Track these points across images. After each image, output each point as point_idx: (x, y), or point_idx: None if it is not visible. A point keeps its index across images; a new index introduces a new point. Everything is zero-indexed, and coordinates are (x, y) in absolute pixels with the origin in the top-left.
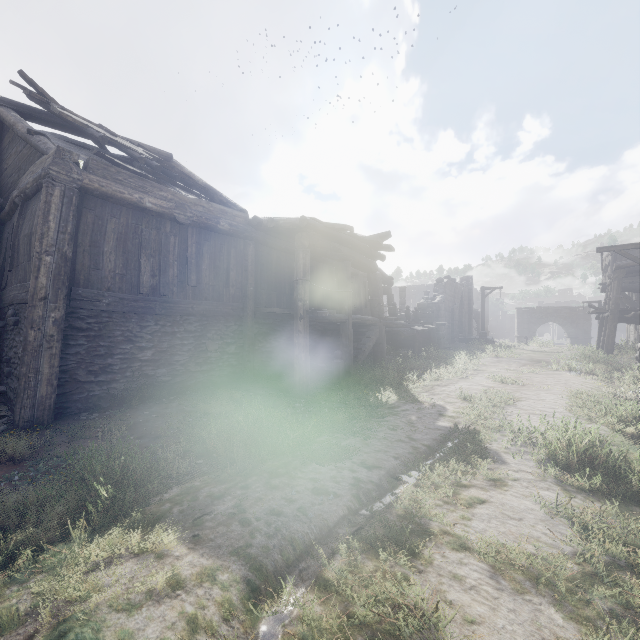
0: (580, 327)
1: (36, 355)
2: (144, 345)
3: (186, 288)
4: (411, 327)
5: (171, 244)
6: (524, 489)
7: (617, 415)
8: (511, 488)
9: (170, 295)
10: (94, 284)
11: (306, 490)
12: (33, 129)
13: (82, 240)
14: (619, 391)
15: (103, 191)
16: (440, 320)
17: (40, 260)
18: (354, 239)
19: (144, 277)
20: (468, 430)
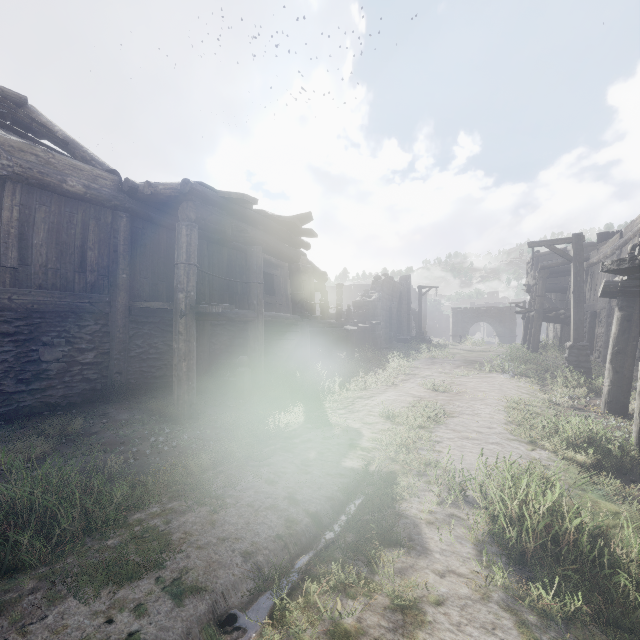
0: (507, 326)
1: None
2: None
3: None
4: (342, 327)
5: None
6: (454, 636)
7: (564, 435)
8: (431, 634)
9: None
10: None
11: None
12: None
13: None
14: (555, 397)
15: None
16: (376, 319)
17: None
18: (266, 219)
19: None
20: (381, 476)
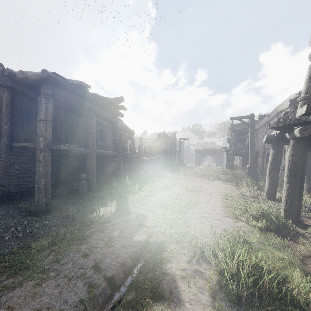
0: (219, 158)
1: None
2: None
3: None
4: (141, 158)
5: None
6: None
7: (251, 213)
8: None
9: None
10: None
11: None
12: None
13: None
14: (243, 191)
15: None
16: (159, 154)
17: None
18: (97, 98)
19: None
20: (155, 245)
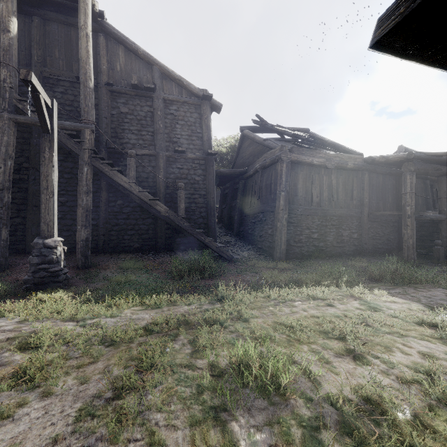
0: None
1: (280, 232)
2: (314, 231)
3: (331, 202)
4: None
5: (324, 180)
6: None
7: None
8: None
9: (324, 206)
10: (295, 203)
11: (441, 294)
12: (265, 139)
13: (291, 184)
14: None
15: (298, 160)
16: None
17: (280, 194)
18: None
19: (314, 198)
20: None
